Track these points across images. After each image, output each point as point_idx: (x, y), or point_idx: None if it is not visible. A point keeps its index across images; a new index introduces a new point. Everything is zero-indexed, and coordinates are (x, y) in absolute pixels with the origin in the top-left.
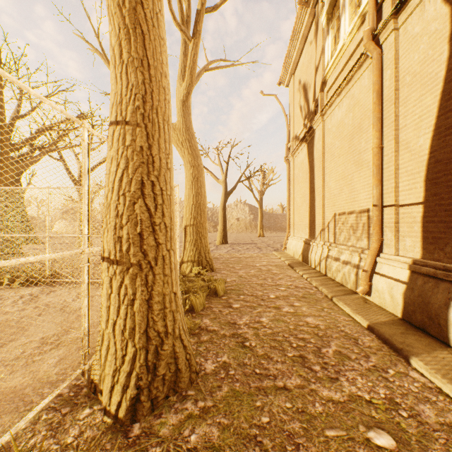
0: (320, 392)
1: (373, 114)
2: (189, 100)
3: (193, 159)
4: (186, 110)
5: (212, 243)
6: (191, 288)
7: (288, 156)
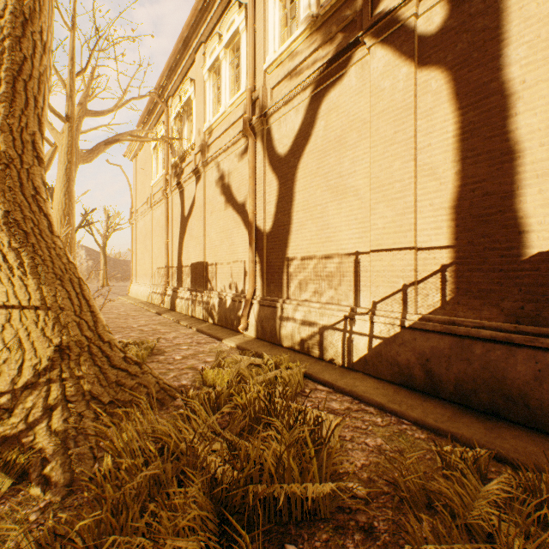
0: (130, 321)
1: (166, 226)
2: None
3: None
4: None
5: None
6: None
7: (132, 219)
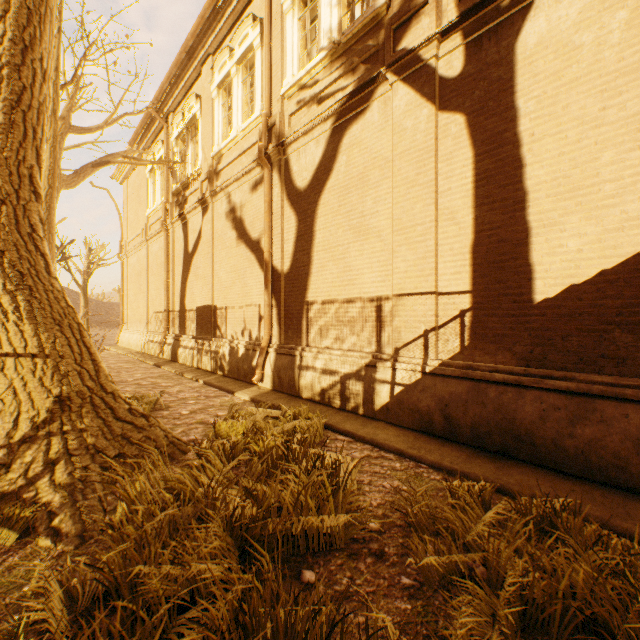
0: (124, 374)
1: (165, 264)
2: None
3: None
4: None
5: None
6: None
7: (122, 253)
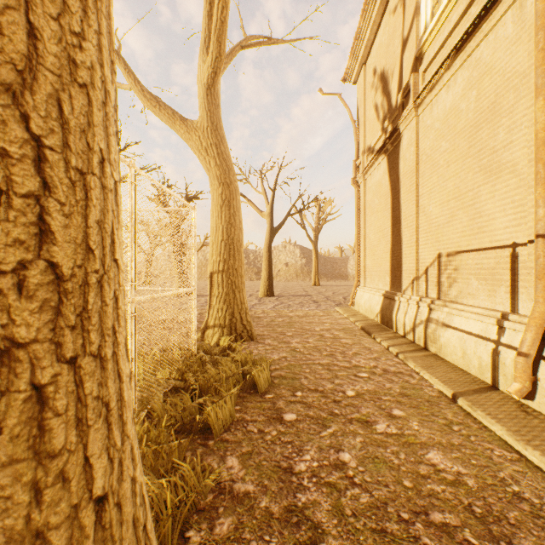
0: None
1: (540, 69)
2: (217, 85)
3: (222, 173)
4: (213, 100)
5: (253, 295)
6: (211, 380)
7: (357, 177)
